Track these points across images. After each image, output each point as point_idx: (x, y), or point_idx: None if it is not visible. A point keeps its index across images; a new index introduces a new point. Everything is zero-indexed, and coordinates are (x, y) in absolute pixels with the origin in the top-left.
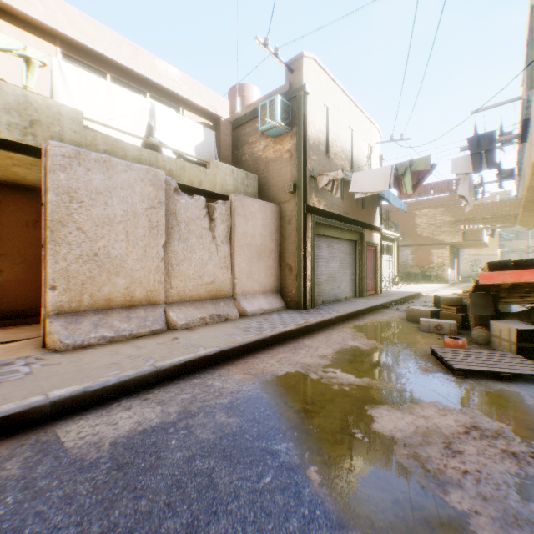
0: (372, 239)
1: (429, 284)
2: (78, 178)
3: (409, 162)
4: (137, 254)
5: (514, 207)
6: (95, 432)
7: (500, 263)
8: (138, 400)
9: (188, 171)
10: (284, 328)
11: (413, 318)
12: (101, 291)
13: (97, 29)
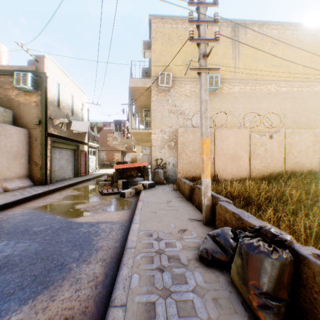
0: (84, 148)
1: (112, 169)
2: None
3: (96, 122)
4: None
5: (135, 141)
6: None
7: (119, 162)
8: None
9: None
10: (38, 192)
11: (98, 183)
12: None
13: None
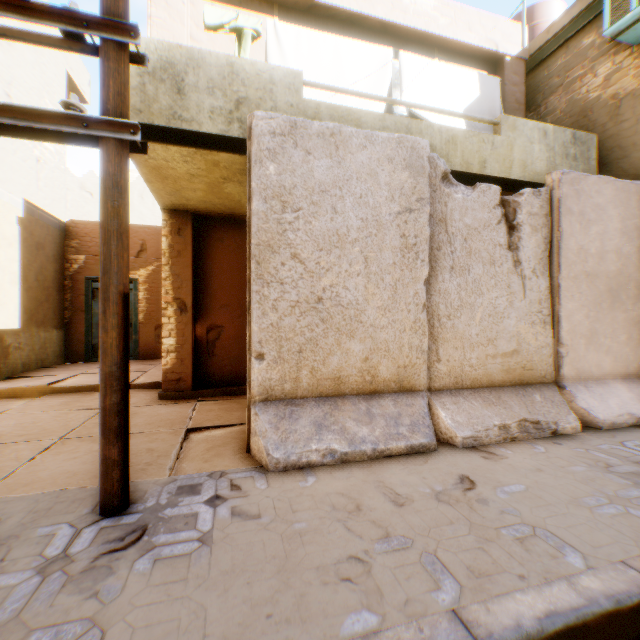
0: None
1: None
2: (292, 169)
3: None
4: (381, 299)
5: None
6: None
7: None
8: None
9: (462, 145)
10: None
11: None
12: (325, 364)
13: None
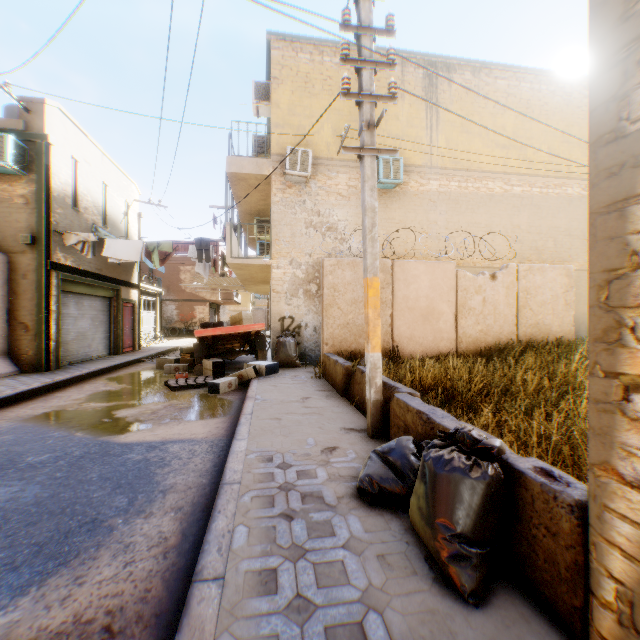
0: (130, 295)
1: (191, 339)
2: None
3: (157, 242)
4: None
5: (238, 281)
6: None
7: (207, 324)
8: None
9: None
10: (31, 387)
11: (162, 366)
12: None
13: None
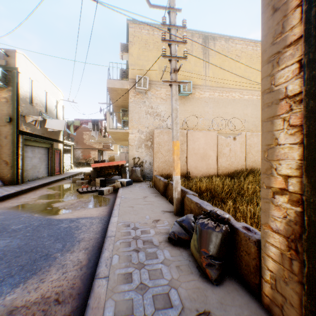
0: (58, 146)
1: (89, 168)
2: None
3: (73, 121)
4: None
5: (112, 139)
6: None
7: (97, 161)
8: None
9: None
10: (10, 192)
11: (75, 181)
12: None
13: None
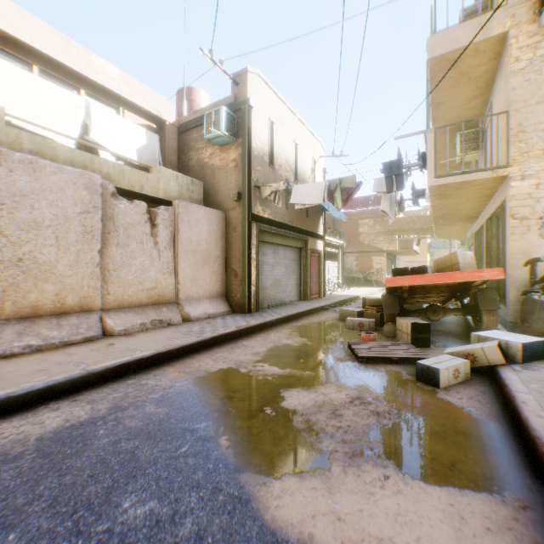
0: (316, 246)
1: (369, 288)
2: None
3: (339, 179)
4: (69, 260)
5: (428, 221)
6: (20, 432)
7: (402, 269)
8: (68, 402)
9: (129, 175)
10: (225, 330)
11: (344, 318)
12: (27, 298)
13: (22, 16)
